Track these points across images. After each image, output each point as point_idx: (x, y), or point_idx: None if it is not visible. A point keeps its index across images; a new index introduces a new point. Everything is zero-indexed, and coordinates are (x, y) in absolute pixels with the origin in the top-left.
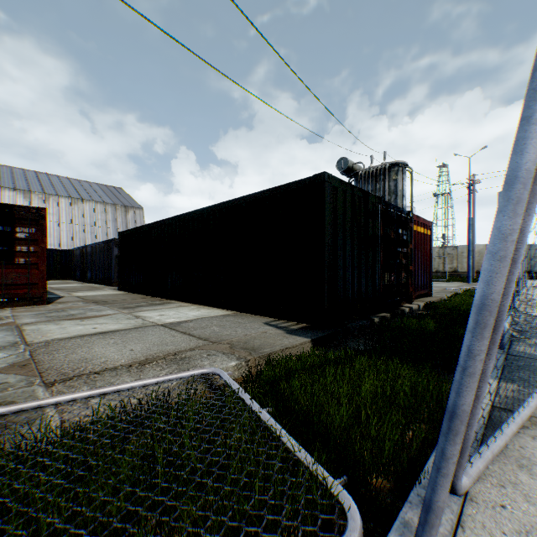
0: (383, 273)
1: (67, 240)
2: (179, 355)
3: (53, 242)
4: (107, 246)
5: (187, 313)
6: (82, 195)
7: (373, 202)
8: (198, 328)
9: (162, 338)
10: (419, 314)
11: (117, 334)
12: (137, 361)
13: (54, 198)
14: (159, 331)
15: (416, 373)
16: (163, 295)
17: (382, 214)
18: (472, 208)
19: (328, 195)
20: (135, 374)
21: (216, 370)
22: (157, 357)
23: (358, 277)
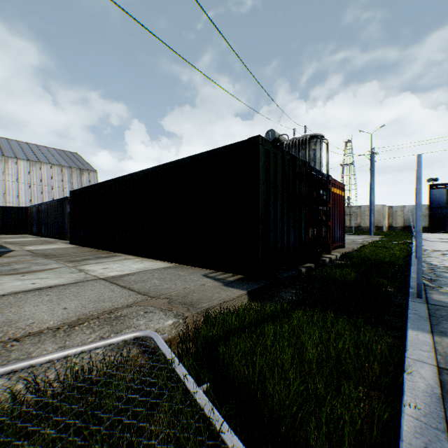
0: (307, 228)
1: (26, 198)
2: (115, 313)
3: (12, 200)
4: (61, 203)
5: (131, 266)
6: (40, 159)
7: (300, 165)
8: (139, 281)
9: (100, 293)
10: (339, 264)
11: (55, 290)
12: (67, 322)
13: (13, 160)
14: (99, 286)
15: (353, 328)
16: (110, 249)
17: (307, 176)
18: (373, 175)
19: (262, 157)
20: (61, 340)
21: (149, 333)
22: (90, 316)
23: (287, 232)
